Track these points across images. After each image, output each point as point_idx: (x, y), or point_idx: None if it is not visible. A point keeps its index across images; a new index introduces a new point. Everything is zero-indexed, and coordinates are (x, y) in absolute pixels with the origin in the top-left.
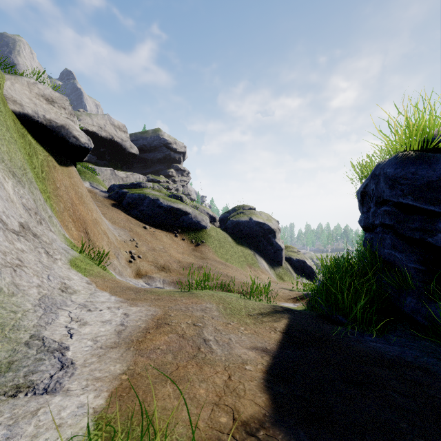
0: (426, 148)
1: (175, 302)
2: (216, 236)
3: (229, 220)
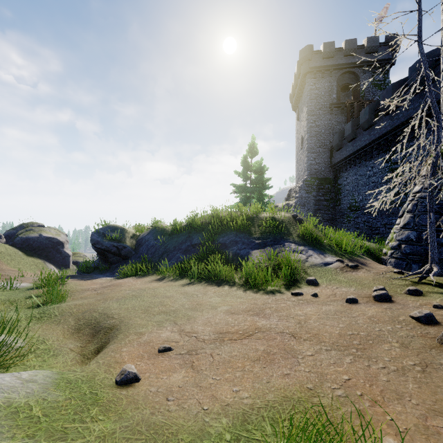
0: (98, 232)
1: (20, 279)
2: (6, 251)
3: (18, 236)
